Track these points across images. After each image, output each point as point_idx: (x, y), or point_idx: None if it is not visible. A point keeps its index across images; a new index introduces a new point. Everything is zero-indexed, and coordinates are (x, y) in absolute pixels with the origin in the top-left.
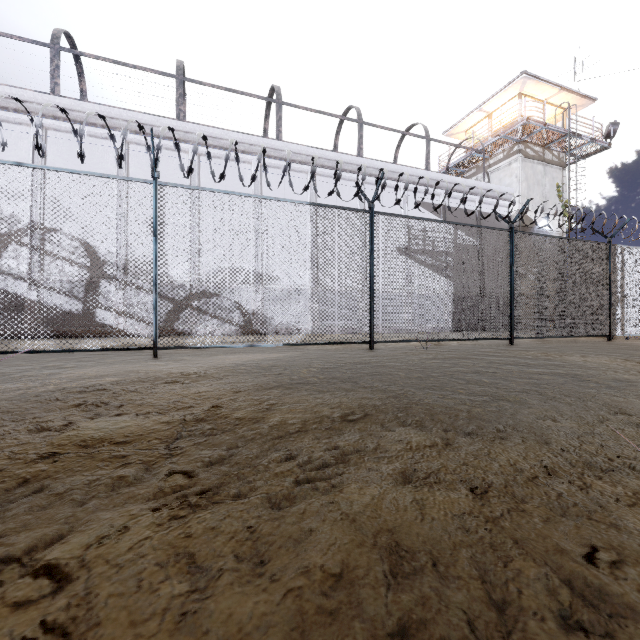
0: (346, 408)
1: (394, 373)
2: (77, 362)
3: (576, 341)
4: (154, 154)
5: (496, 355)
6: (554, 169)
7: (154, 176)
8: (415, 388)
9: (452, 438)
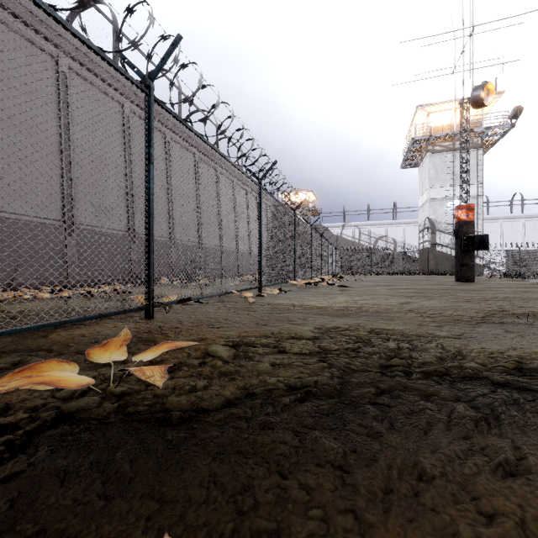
0: None
1: None
2: None
3: None
4: None
5: None
6: None
7: None
8: None
9: None
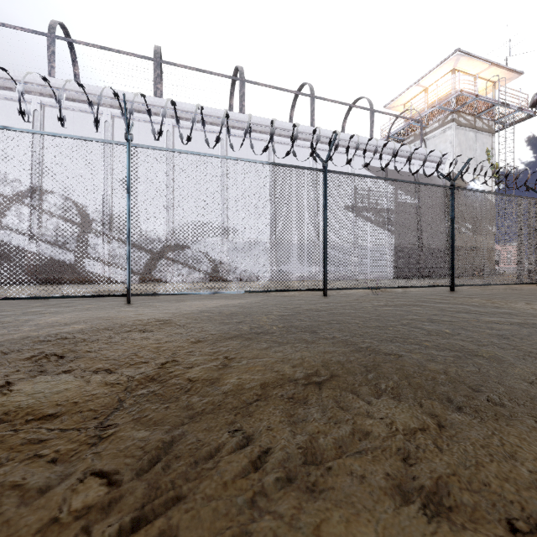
0: (309, 366)
1: (351, 321)
2: (57, 308)
3: (511, 288)
4: (127, 118)
5: (443, 302)
6: (484, 135)
7: (127, 138)
8: (377, 340)
9: (442, 414)
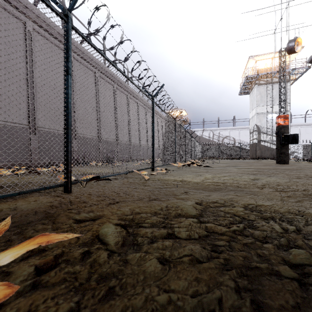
0: None
1: None
2: None
3: None
4: None
5: None
6: None
7: None
8: None
9: None
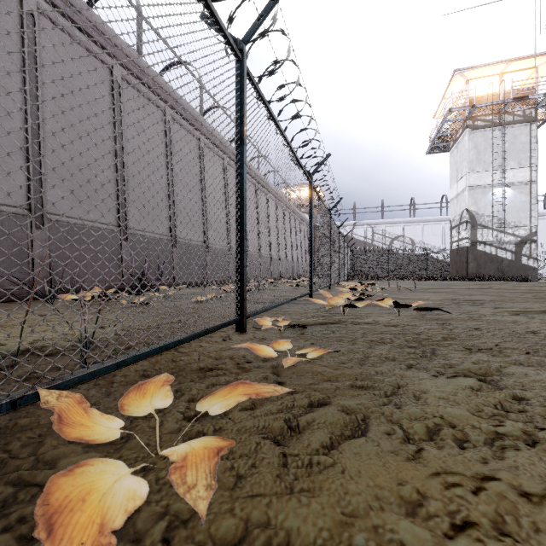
0: None
1: None
2: None
3: None
4: None
5: None
6: None
7: None
8: None
9: None
